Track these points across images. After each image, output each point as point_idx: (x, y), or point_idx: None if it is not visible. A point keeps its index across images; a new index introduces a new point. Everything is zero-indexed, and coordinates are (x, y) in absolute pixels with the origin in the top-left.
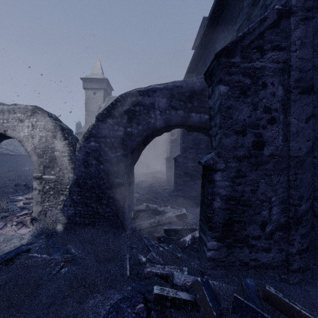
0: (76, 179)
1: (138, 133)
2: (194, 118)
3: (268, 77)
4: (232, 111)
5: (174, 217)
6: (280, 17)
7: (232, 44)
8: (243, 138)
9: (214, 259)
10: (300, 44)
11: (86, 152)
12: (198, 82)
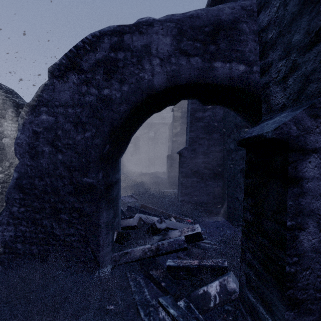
0: (18, 178)
1: (122, 98)
2: (219, 69)
3: None
4: None
5: (184, 241)
6: None
7: None
8: None
9: None
10: None
11: (34, 132)
12: (227, 8)
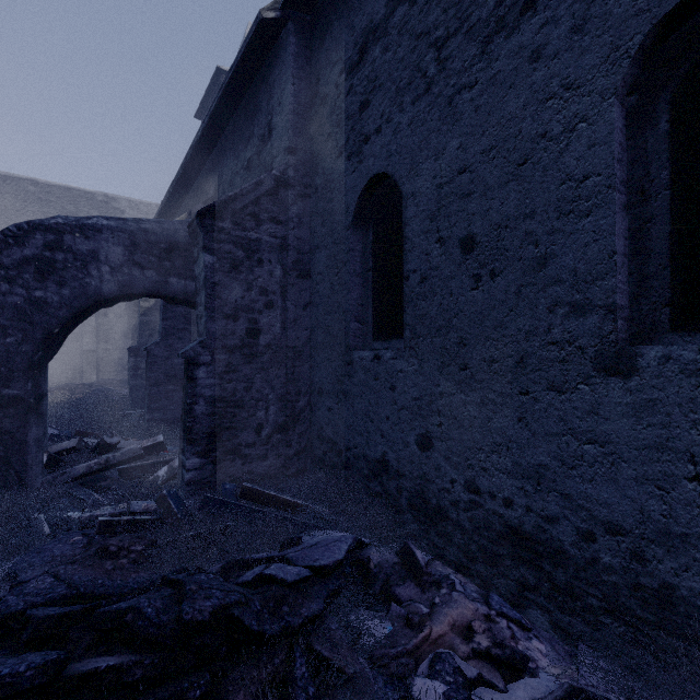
0: None
1: (63, 302)
2: (175, 285)
3: (265, 253)
4: (221, 288)
5: (140, 449)
6: (279, 185)
7: (221, 204)
8: (234, 324)
9: (196, 481)
10: (298, 223)
11: None
12: (182, 231)
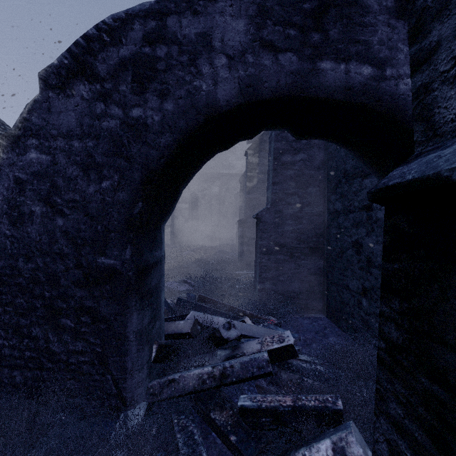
0: None
1: (164, 122)
2: (328, 74)
3: None
4: None
5: (267, 362)
6: None
7: None
8: None
9: None
10: None
11: (16, 181)
12: None
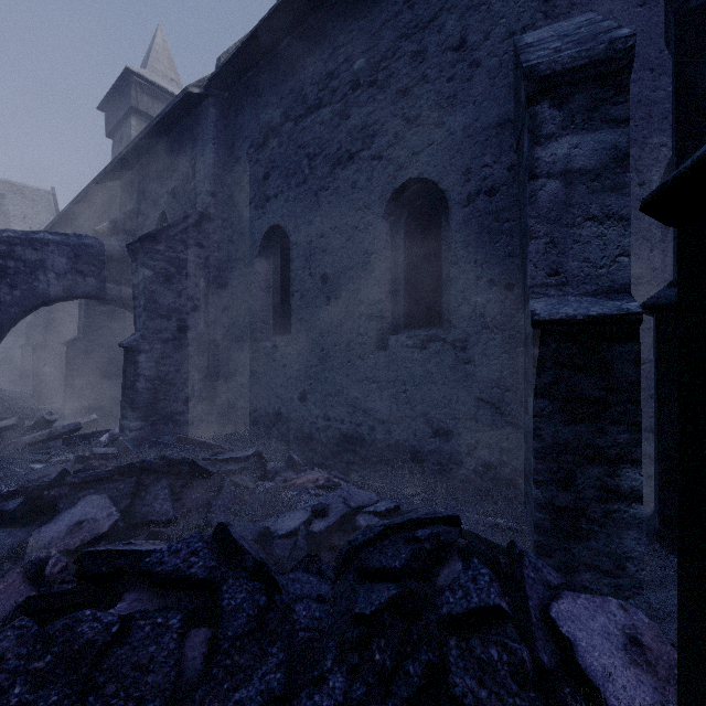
0: None
1: (14, 301)
2: (112, 290)
3: (191, 269)
4: (157, 295)
5: (80, 423)
6: (203, 219)
7: (157, 232)
8: (168, 322)
9: (138, 439)
10: (218, 248)
11: None
12: (119, 246)
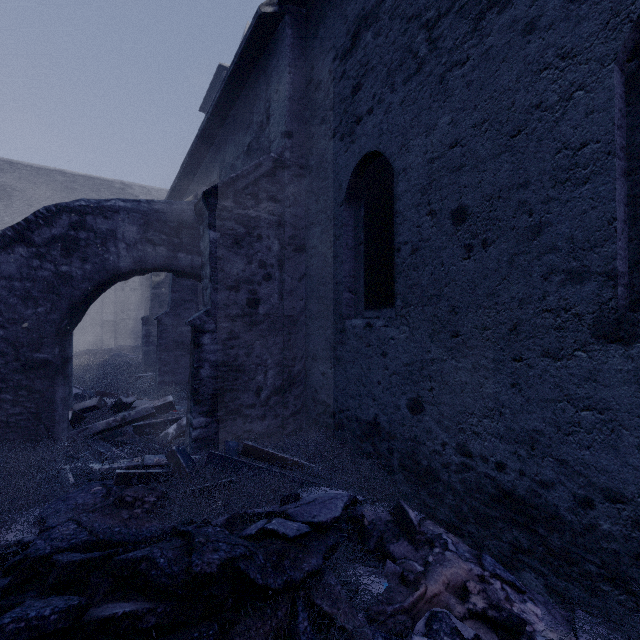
0: None
1: (85, 276)
2: (183, 260)
3: (264, 229)
4: (224, 262)
5: (152, 408)
6: (276, 166)
7: (224, 185)
8: (236, 294)
9: (202, 438)
10: (294, 201)
11: None
12: (189, 210)
